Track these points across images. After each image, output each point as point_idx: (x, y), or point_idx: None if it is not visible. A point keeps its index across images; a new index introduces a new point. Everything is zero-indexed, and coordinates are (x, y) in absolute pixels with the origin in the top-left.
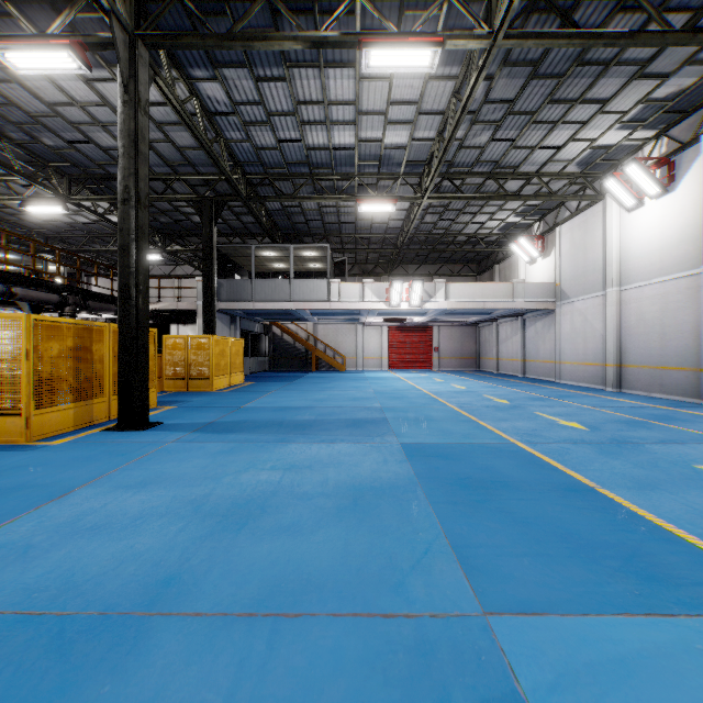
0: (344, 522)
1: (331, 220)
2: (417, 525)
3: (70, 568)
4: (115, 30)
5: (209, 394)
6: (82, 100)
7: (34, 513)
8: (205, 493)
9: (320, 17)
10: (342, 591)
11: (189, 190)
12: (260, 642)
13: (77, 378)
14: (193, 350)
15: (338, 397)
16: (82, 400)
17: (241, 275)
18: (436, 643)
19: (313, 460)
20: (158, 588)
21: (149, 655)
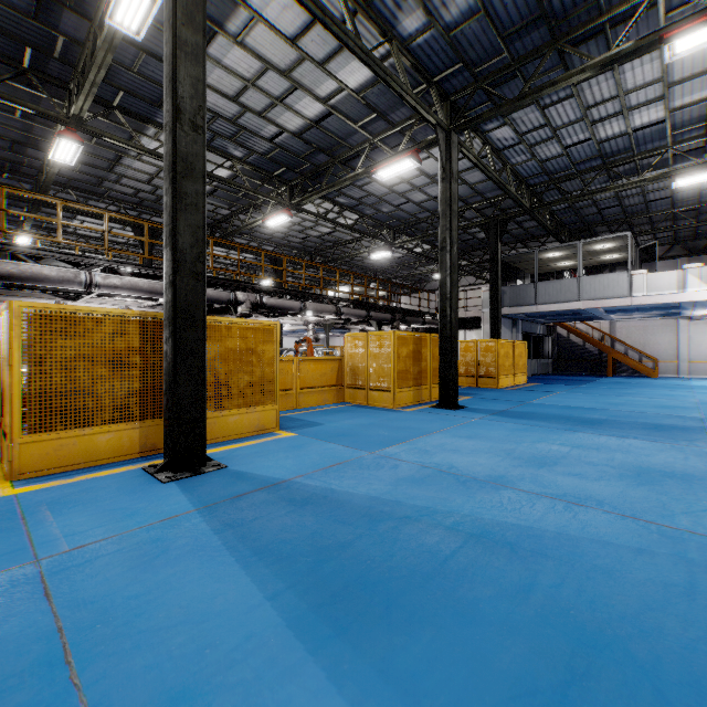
0: (624, 481)
1: (632, 202)
2: (701, 498)
3: (449, 461)
4: (438, 134)
5: (496, 391)
6: (408, 177)
7: (419, 439)
8: (511, 448)
9: (611, 29)
10: (615, 506)
11: (476, 214)
12: (558, 506)
13: (414, 371)
14: (481, 353)
15: (639, 403)
16: (417, 386)
17: (521, 277)
18: (685, 539)
19: (600, 446)
20: (496, 477)
21: (501, 494)
